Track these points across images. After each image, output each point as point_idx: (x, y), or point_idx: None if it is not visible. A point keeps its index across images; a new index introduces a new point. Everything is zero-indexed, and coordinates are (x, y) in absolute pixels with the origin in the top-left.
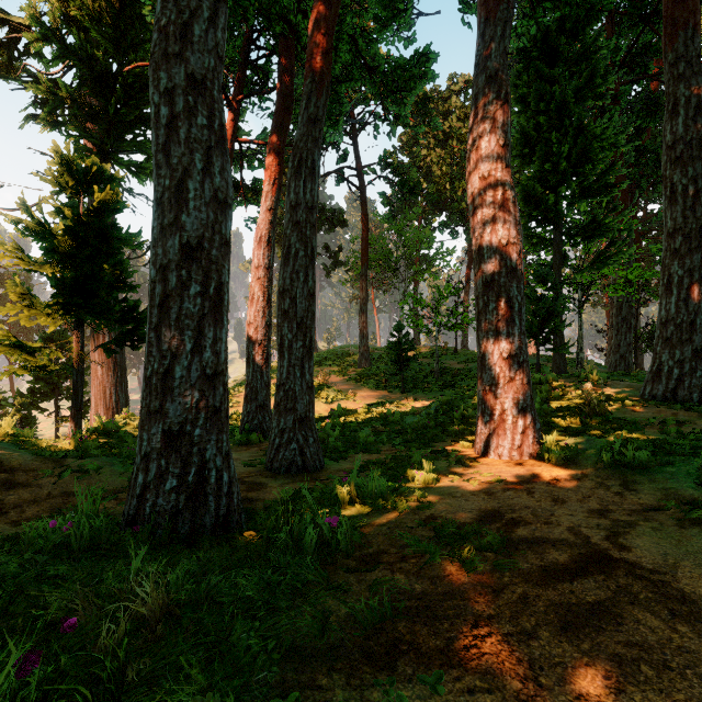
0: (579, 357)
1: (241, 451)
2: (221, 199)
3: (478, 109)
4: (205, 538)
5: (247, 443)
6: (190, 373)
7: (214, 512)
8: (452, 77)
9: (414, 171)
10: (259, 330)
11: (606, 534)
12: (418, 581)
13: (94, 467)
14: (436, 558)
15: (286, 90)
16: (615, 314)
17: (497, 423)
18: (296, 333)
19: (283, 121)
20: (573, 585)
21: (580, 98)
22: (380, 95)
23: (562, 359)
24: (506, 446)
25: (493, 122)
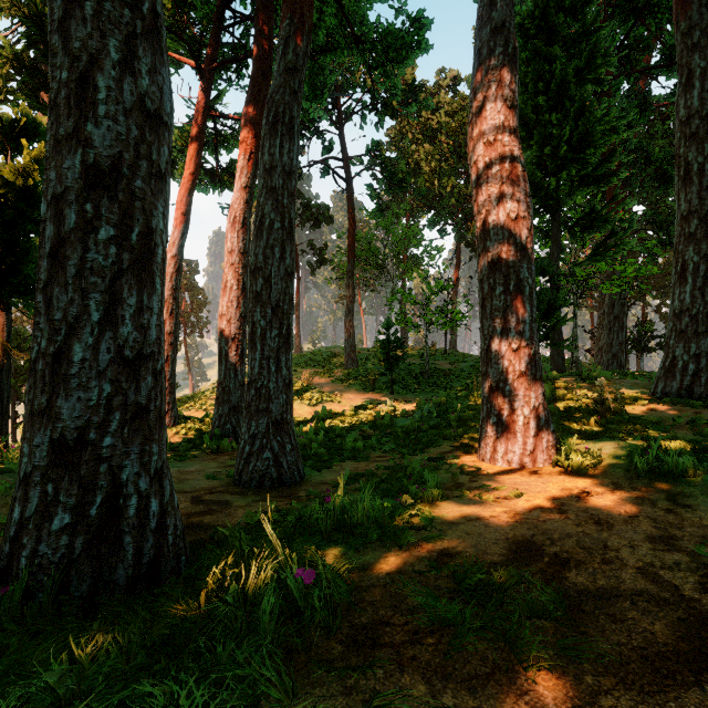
0: (574, 355)
1: (209, 460)
2: (150, 109)
3: (482, 65)
4: (115, 601)
5: (217, 451)
6: (97, 354)
7: (132, 560)
8: (440, 71)
9: (402, 163)
10: (232, 323)
11: (698, 581)
12: (446, 690)
13: (1, 487)
14: (468, 638)
15: (264, 53)
16: (608, 312)
17: (506, 425)
18: (271, 320)
19: (260, 88)
20: (706, 693)
21: (580, 80)
22: (368, 68)
23: (560, 356)
24: (516, 452)
25: (499, 79)
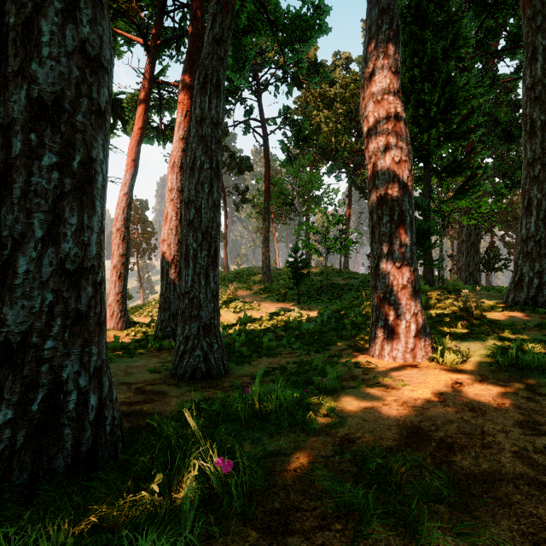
0: (440, 273)
1: (152, 356)
2: (90, 54)
3: (372, 39)
4: (53, 487)
5: (160, 349)
6: (40, 267)
7: (71, 449)
8: (336, 54)
9: (307, 124)
10: (172, 246)
11: None
12: None
13: None
14: (372, 525)
15: (197, 32)
16: (466, 240)
17: (391, 328)
18: (201, 243)
19: (194, 59)
20: None
21: (446, 57)
22: (280, 46)
23: (431, 274)
24: (400, 349)
25: (385, 50)
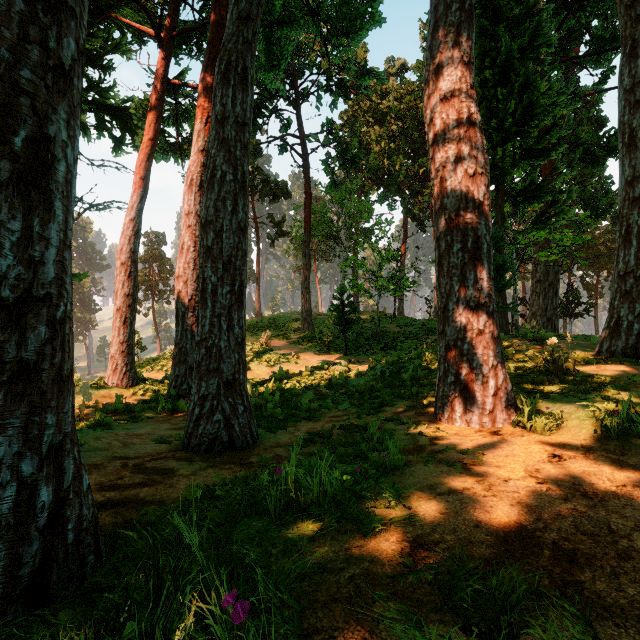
0: (514, 319)
1: (163, 421)
2: None
3: (439, 21)
4: None
5: (173, 411)
6: None
7: (3, 574)
8: (389, 60)
9: (355, 141)
10: (189, 284)
11: None
12: None
13: None
14: None
15: (221, 19)
16: (543, 280)
17: (464, 384)
18: (222, 276)
19: (217, 53)
20: None
21: (522, 58)
22: (323, 40)
23: (504, 319)
24: (475, 412)
25: (456, 35)
